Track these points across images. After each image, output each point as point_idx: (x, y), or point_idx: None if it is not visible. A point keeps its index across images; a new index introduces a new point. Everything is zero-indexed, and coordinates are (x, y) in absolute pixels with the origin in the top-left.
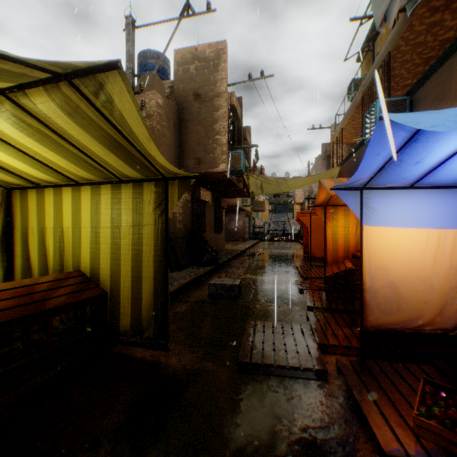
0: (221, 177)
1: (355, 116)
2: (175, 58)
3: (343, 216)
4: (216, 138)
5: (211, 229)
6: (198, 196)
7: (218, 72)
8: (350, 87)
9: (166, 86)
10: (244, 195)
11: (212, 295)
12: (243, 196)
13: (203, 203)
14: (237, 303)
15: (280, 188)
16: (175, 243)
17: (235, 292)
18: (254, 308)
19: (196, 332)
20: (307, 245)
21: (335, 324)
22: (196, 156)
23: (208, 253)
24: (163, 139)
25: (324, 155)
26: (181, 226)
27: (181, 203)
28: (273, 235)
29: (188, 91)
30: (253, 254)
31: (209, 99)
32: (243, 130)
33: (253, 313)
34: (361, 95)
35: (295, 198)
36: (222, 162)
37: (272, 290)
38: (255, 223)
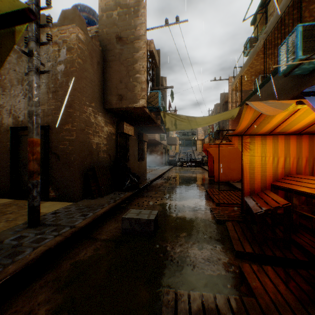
0: (141, 113)
1: (254, 63)
2: (99, 5)
3: (259, 145)
4: (136, 77)
5: (135, 158)
6: (122, 130)
7: (138, 17)
8: (249, 40)
9: (92, 31)
10: (161, 131)
11: (126, 231)
12: (161, 132)
13: (126, 136)
14: (153, 241)
15: (191, 125)
16: (97, 171)
17: (151, 227)
18: (172, 250)
19: (88, 314)
20: (211, 170)
21: (290, 296)
22: (118, 92)
23: (130, 179)
24: (85, 73)
25: (222, 101)
26: (105, 156)
27: (105, 135)
28: (183, 163)
29: (111, 34)
30: (168, 178)
31: (130, 42)
32: (161, 78)
33: (172, 262)
34: (263, 41)
35: (198, 135)
36: (141, 98)
37: (189, 220)
38: (170, 154)
